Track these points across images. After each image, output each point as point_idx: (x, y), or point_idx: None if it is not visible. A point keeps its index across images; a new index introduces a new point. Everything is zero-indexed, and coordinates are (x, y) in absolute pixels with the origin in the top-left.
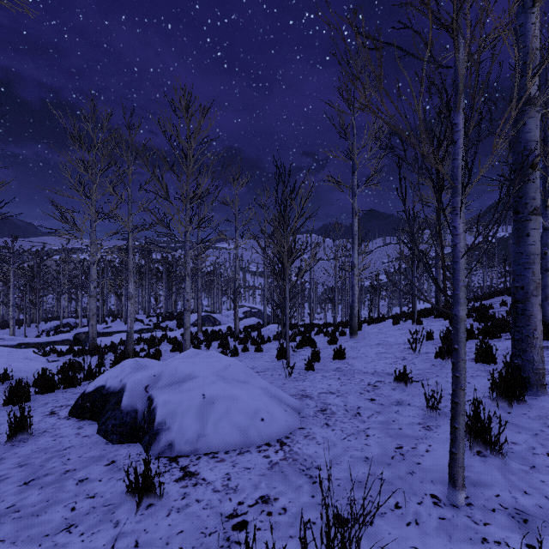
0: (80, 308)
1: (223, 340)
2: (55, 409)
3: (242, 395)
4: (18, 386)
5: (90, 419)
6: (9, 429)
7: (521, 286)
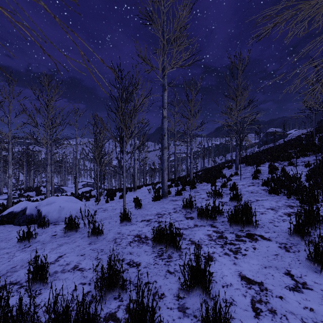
0: None
1: None
2: None
3: (74, 205)
4: None
5: (7, 224)
6: None
7: (162, 168)
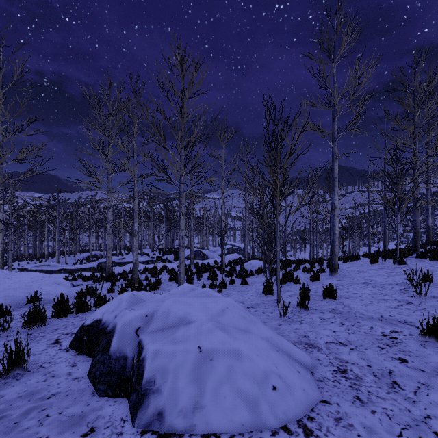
0: (103, 243)
1: (211, 272)
2: (60, 337)
3: (245, 350)
4: (34, 311)
5: (86, 353)
6: (3, 365)
7: None
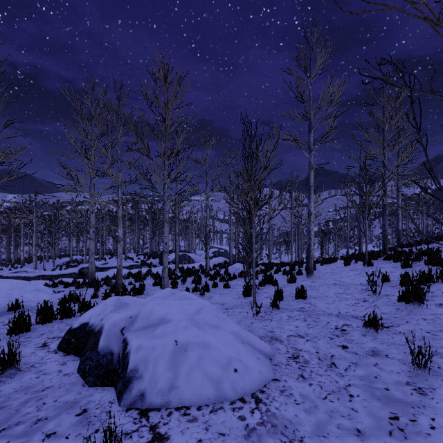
0: (84, 248)
1: (196, 276)
2: (47, 341)
3: (214, 342)
4: (19, 318)
5: (74, 354)
6: None
7: None
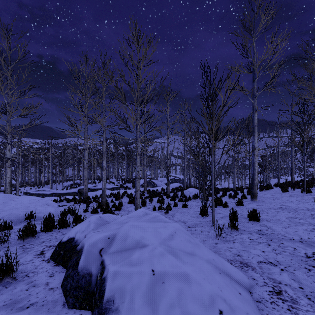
0: (82, 175)
1: (159, 197)
2: (45, 249)
3: (193, 274)
4: (27, 228)
5: (62, 265)
6: None
7: None
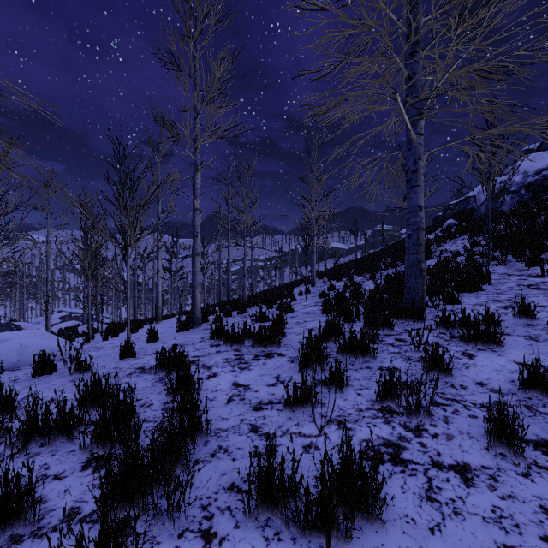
0: None
1: None
2: None
3: (47, 342)
4: None
5: None
6: None
7: (193, 284)
